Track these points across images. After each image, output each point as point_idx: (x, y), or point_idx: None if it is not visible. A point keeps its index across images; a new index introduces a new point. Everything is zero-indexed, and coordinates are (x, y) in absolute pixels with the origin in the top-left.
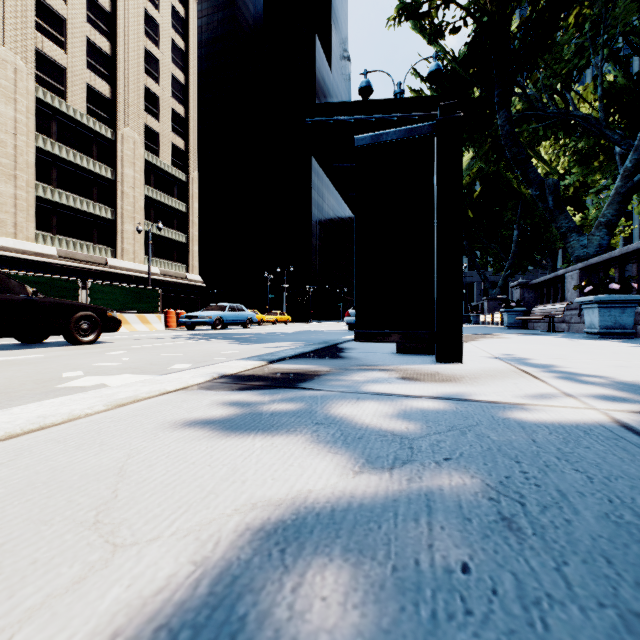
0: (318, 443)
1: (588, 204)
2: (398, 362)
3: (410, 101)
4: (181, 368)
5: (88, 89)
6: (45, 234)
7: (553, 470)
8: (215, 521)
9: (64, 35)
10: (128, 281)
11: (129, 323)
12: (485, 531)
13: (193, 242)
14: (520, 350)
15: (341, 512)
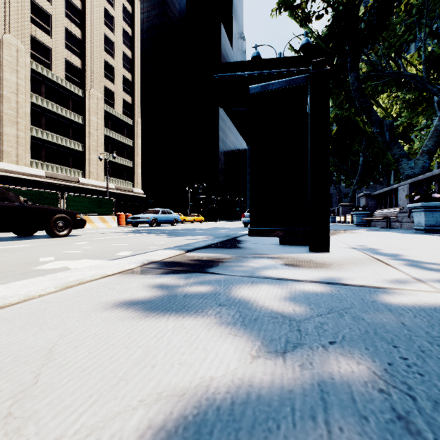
0: (220, 324)
1: (414, 138)
2: (281, 251)
3: (290, 59)
4: (124, 255)
5: (66, 62)
6: (37, 161)
7: (430, 356)
8: (119, 415)
9: (50, 26)
10: (93, 193)
11: (93, 222)
12: (385, 435)
13: (137, 166)
14: (370, 242)
15: (240, 405)
